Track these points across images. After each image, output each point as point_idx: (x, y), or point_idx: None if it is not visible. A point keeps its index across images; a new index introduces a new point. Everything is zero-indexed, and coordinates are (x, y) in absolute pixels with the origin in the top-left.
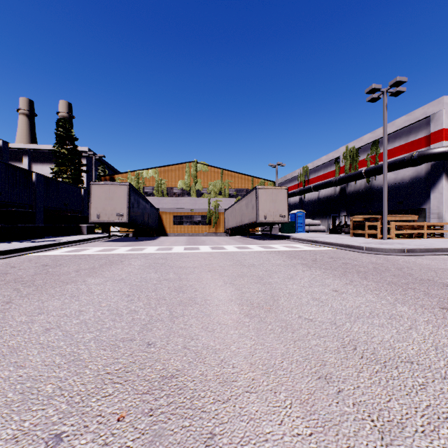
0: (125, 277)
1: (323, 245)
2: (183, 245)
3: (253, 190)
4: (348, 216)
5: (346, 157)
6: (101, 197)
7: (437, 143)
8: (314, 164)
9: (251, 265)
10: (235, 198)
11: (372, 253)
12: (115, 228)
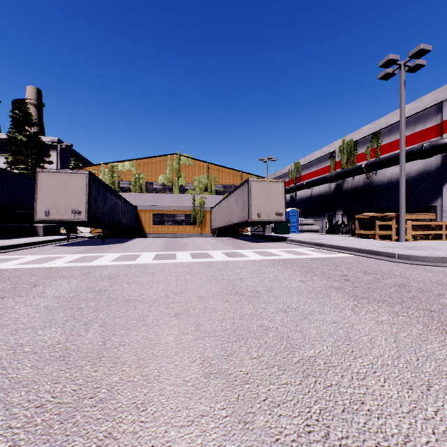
0: None
1: (333, 250)
2: (156, 250)
3: (244, 183)
4: (344, 215)
5: (343, 150)
6: (50, 189)
7: None
8: (307, 159)
9: (254, 294)
10: (222, 195)
11: (412, 262)
12: (85, 228)
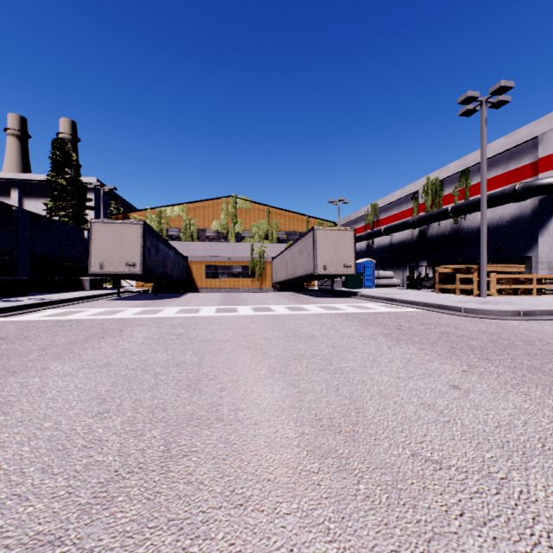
0: (114, 360)
1: (403, 305)
2: (216, 305)
3: (309, 232)
4: (429, 267)
5: (427, 191)
6: (105, 240)
7: (548, 171)
8: (386, 200)
9: (310, 337)
10: (285, 243)
11: (476, 316)
12: (130, 282)
